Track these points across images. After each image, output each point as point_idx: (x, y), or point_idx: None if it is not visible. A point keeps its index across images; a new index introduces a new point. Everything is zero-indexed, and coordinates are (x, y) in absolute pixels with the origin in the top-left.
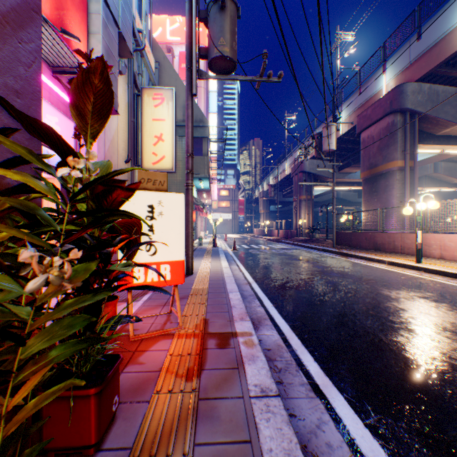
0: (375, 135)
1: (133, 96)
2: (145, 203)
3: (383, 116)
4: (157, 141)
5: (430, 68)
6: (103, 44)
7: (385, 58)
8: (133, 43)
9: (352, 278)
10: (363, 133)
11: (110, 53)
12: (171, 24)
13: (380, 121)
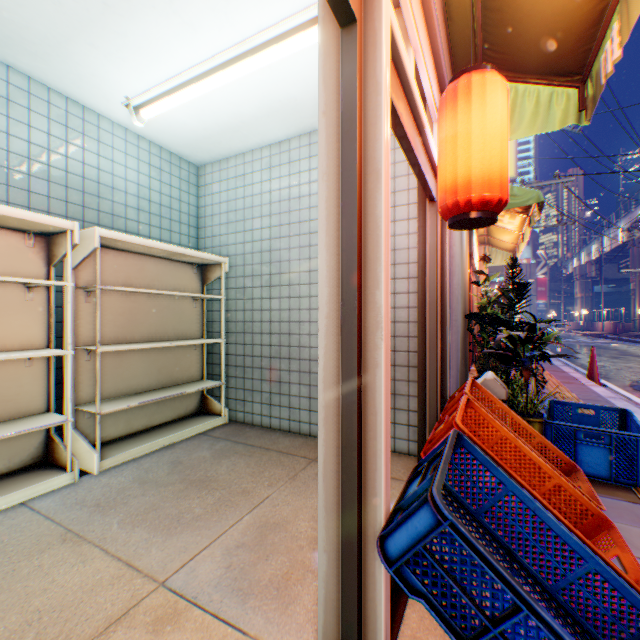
0: None
1: None
2: None
3: None
4: None
5: None
6: None
7: None
8: None
9: None
10: None
11: None
12: None
13: None
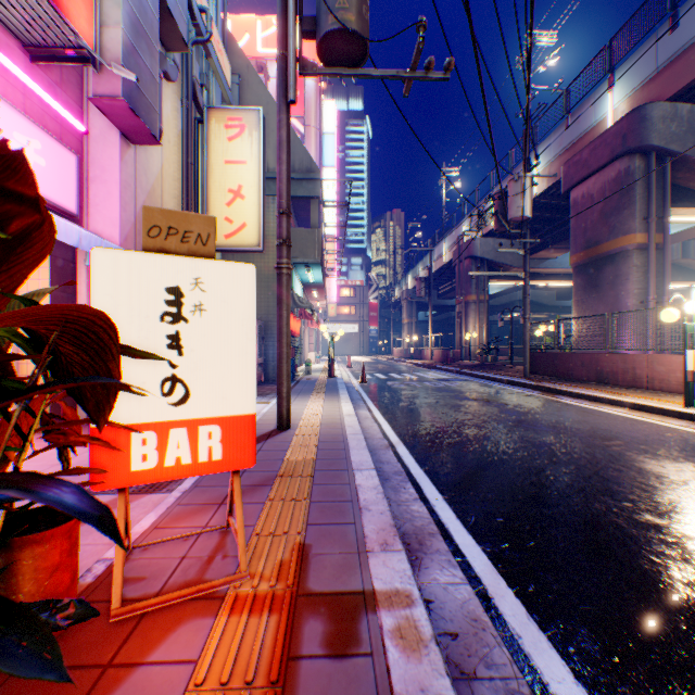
0: (595, 192)
1: (190, 120)
2: (159, 283)
3: (611, 161)
4: (233, 199)
5: (694, 75)
6: (125, 10)
7: (612, 66)
8: (191, 30)
9: (578, 436)
10: (574, 191)
11: (141, 31)
12: (263, 29)
13: (605, 169)
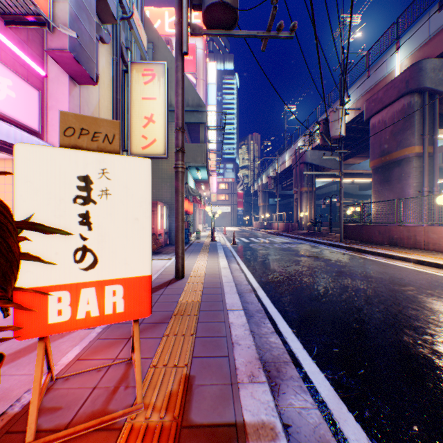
0: (387, 119)
1: (119, 70)
2: (72, 173)
3: (398, 98)
4: (147, 123)
5: None
6: None
7: (398, 35)
8: (119, 10)
9: (382, 283)
10: (372, 119)
11: (82, 6)
12: (169, 16)
13: (394, 104)
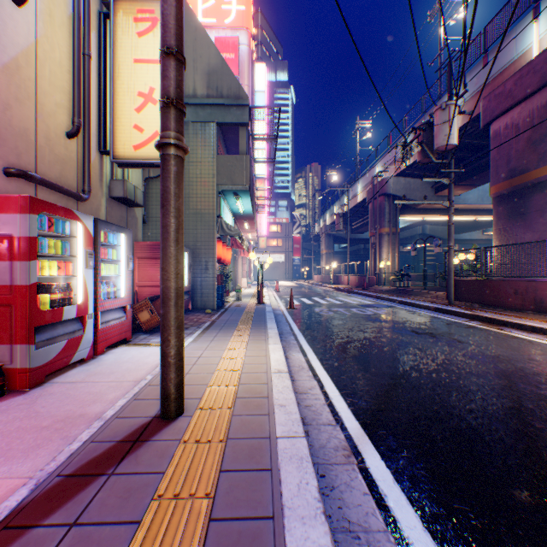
0: (521, 121)
1: (87, 2)
2: None
3: (541, 87)
4: (143, 103)
5: None
6: None
7: None
8: None
9: None
10: (495, 123)
11: None
12: (203, 1)
13: (534, 97)
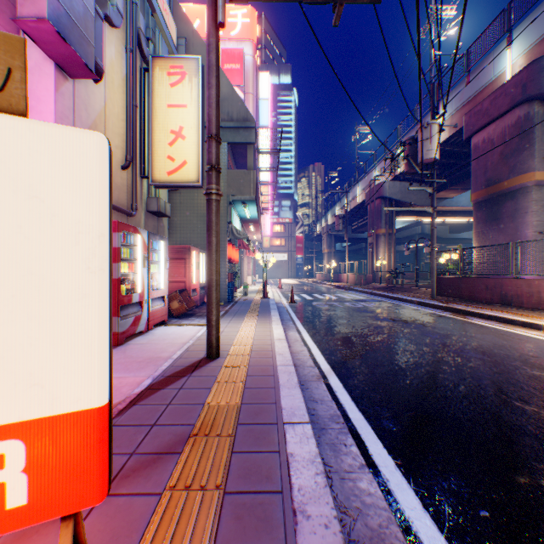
0: (495, 137)
1: (135, 66)
2: None
3: (511, 108)
4: (174, 139)
5: None
6: None
7: (511, 26)
8: None
9: (513, 365)
10: (475, 137)
11: None
12: None
13: (505, 116)
